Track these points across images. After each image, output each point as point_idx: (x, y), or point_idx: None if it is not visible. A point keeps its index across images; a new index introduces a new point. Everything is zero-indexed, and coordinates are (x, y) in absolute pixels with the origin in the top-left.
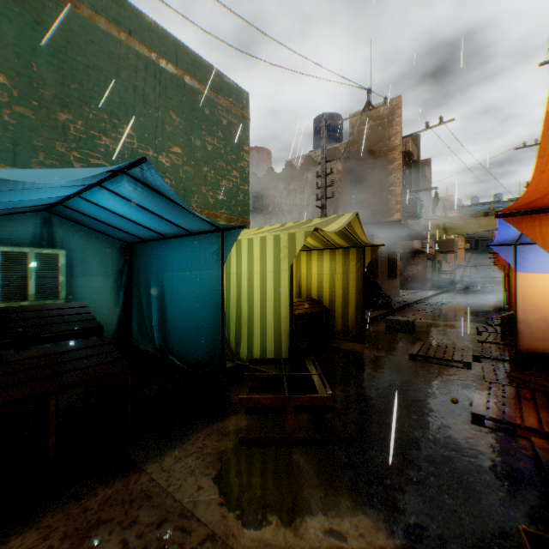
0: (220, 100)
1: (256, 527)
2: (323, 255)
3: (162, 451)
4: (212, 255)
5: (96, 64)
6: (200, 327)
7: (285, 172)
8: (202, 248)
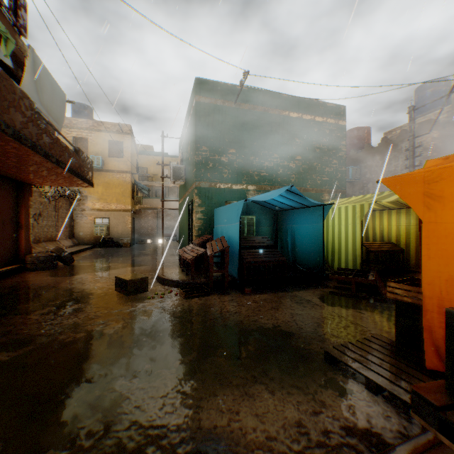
0: (324, 119)
1: (331, 306)
2: (400, 212)
3: (298, 290)
4: (318, 216)
5: (263, 130)
6: (312, 250)
7: (380, 146)
8: (313, 213)
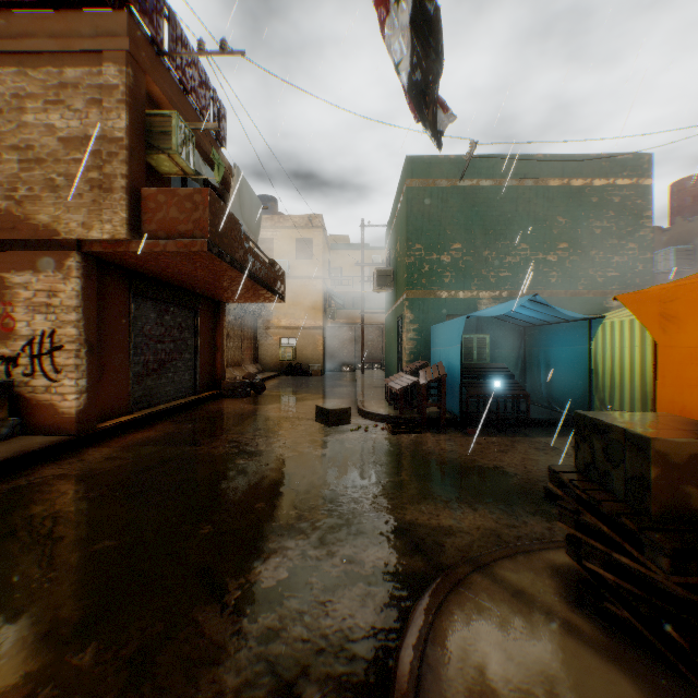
0: (609, 181)
1: None
2: None
3: (545, 437)
4: (582, 335)
5: (502, 211)
6: (574, 384)
7: None
8: (575, 331)
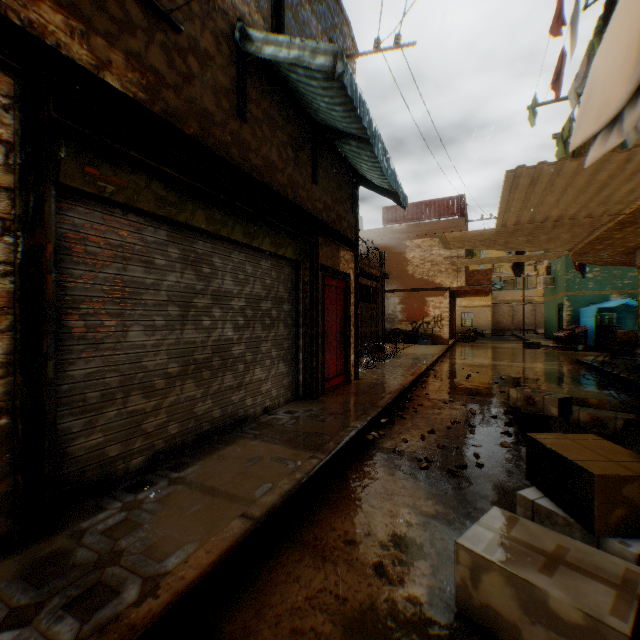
0: None
1: None
2: None
3: None
4: None
5: None
6: None
7: None
8: None
